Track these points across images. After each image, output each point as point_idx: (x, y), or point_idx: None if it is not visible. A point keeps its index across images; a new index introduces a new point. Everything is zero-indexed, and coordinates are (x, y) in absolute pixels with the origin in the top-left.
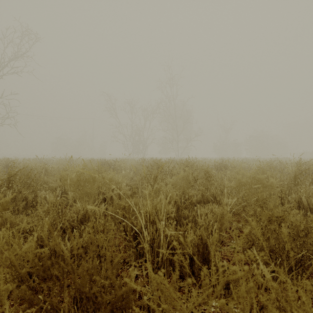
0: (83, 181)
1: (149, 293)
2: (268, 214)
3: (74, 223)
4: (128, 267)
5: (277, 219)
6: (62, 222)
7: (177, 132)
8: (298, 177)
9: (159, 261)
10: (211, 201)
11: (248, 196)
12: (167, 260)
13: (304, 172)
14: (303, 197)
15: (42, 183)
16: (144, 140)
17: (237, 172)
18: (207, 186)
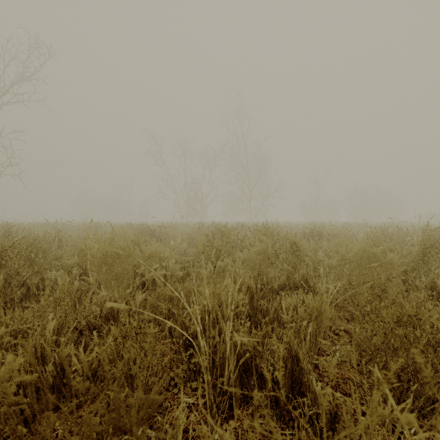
0: (111, 257)
1: (209, 436)
2: (397, 312)
3: (95, 320)
4: (177, 391)
5: (410, 319)
6: (77, 320)
7: (249, 186)
8: (428, 251)
9: (224, 381)
10: (300, 286)
11: (355, 280)
12: (236, 381)
13: (438, 243)
14: (438, 281)
15: (53, 259)
16: (202, 196)
17: (338, 243)
18: (294, 263)
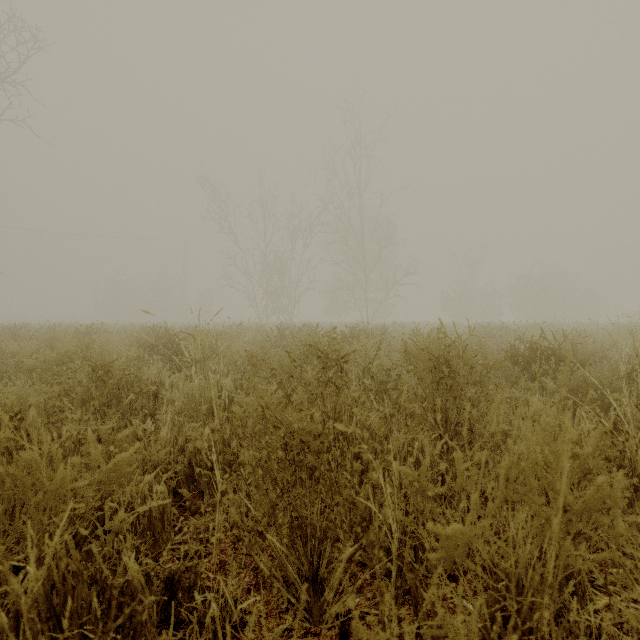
0: None
1: None
2: None
3: None
4: None
5: None
6: None
7: (364, 267)
8: None
9: None
10: None
11: None
12: None
13: None
14: None
15: None
16: (290, 283)
17: None
18: None
